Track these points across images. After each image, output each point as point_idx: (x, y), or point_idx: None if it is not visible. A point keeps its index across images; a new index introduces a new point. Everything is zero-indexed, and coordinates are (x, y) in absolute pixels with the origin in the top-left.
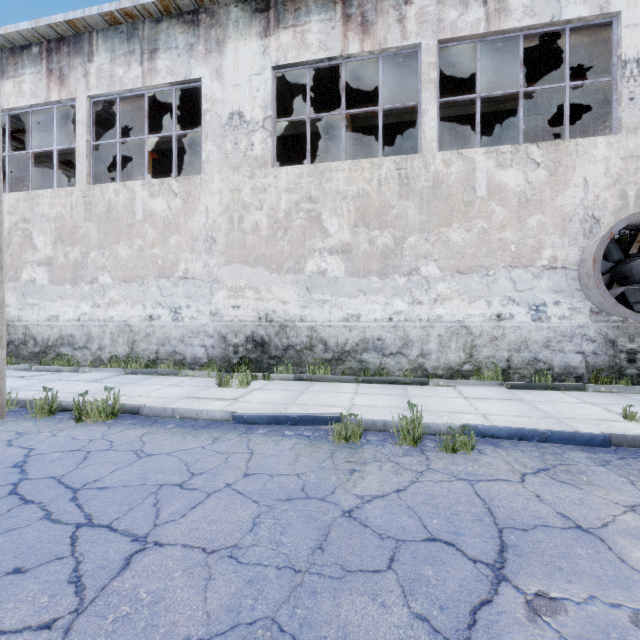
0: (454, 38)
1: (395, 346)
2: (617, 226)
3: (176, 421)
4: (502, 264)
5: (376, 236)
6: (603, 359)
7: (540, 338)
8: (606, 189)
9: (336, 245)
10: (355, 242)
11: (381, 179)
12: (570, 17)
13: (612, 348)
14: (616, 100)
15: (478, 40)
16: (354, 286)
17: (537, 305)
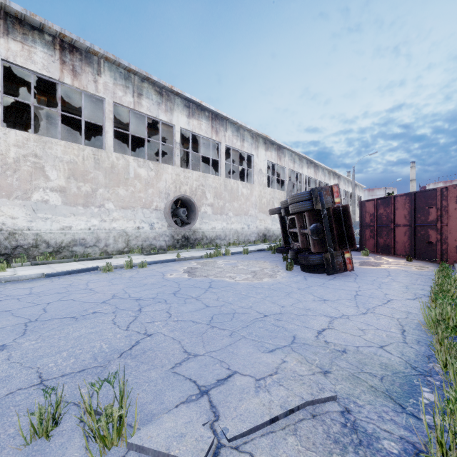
0: (121, 104)
1: (92, 242)
2: (175, 198)
3: (6, 283)
4: (140, 206)
5: (82, 186)
6: (171, 242)
7: (153, 236)
8: (172, 184)
9: (56, 187)
10: (69, 187)
11: (84, 157)
12: (162, 119)
13: (173, 239)
14: (174, 154)
15: (130, 109)
16: (68, 211)
17: (152, 223)
